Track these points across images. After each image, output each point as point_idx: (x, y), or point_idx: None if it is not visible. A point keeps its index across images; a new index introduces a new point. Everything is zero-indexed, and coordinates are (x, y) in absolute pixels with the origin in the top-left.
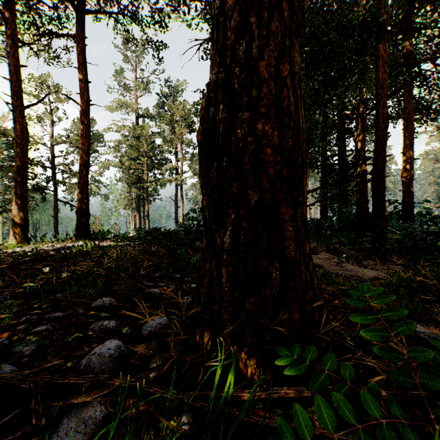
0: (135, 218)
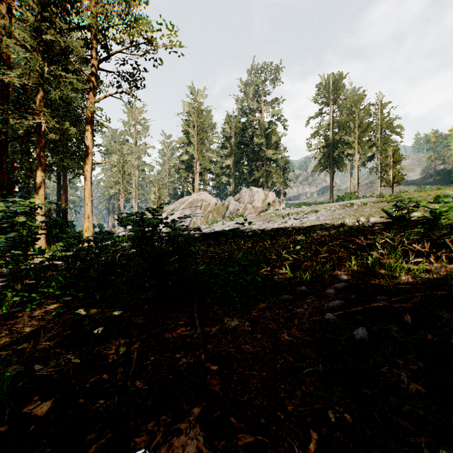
0: None
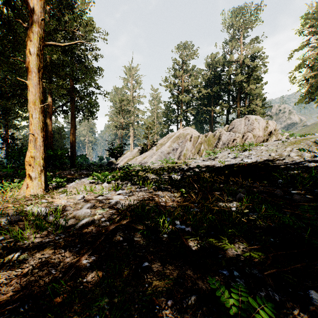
0: None
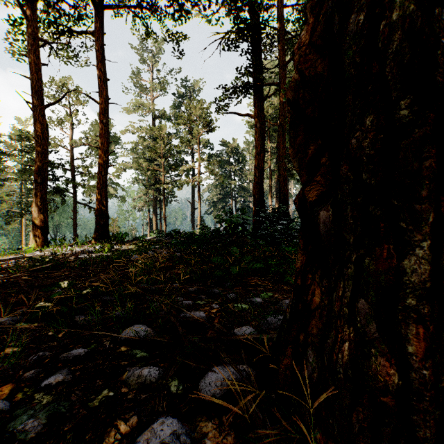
0: (151, 220)
